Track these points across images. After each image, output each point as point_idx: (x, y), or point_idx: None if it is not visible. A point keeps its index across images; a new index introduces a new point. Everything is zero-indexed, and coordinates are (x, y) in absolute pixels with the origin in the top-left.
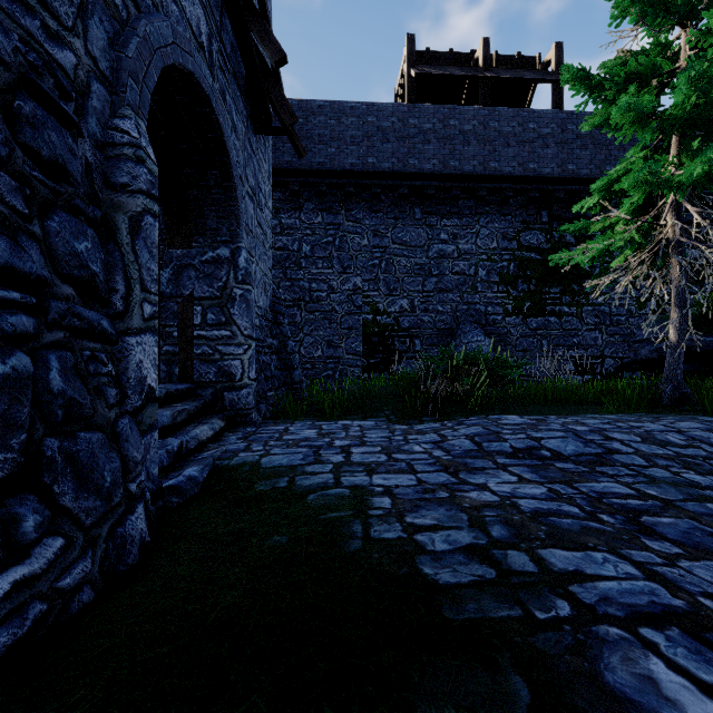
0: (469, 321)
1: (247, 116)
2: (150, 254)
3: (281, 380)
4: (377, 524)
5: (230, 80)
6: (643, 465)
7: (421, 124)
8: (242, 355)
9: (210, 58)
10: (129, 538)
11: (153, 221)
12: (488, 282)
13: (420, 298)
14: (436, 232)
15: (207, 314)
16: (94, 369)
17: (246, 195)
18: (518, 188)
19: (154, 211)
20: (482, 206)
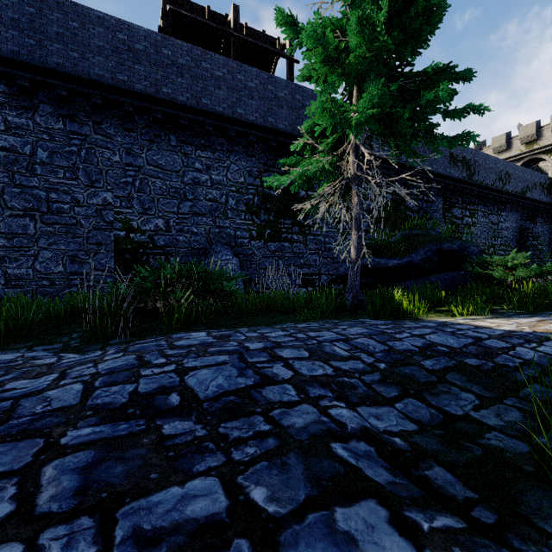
0: (221, 242)
1: None
2: None
3: None
4: None
5: None
6: (292, 401)
7: (175, 57)
8: None
9: None
10: None
11: None
12: (237, 210)
13: (176, 218)
14: (191, 160)
15: None
16: None
17: None
18: (260, 136)
19: None
20: (232, 145)
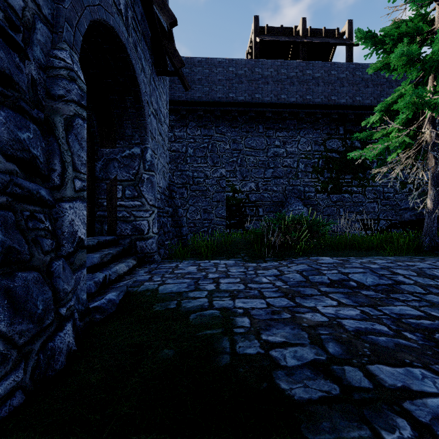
0: (293, 196)
1: (152, 63)
2: (80, 146)
3: (174, 234)
4: (240, 340)
5: (140, 38)
6: (422, 292)
7: (263, 72)
8: (148, 218)
9: (126, 21)
10: (58, 350)
11: (82, 122)
12: (305, 172)
13: (262, 182)
14: (272, 140)
15: (126, 191)
16: (32, 225)
17: (151, 114)
18: (324, 112)
19: (83, 116)
20: (302, 124)
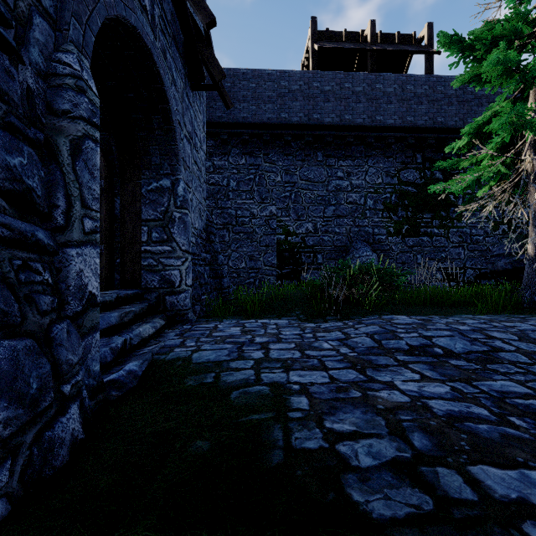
0: (360, 240)
1: (185, 74)
2: (92, 175)
3: (213, 286)
4: (297, 429)
5: (170, 42)
6: (527, 362)
7: (322, 86)
8: (180, 266)
9: (152, 20)
10: (58, 440)
11: (94, 146)
12: (375, 209)
13: (321, 222)
14: (334, 171)
15: (152, 233)
16: (25, 277)
17: (184, 138)
18: (398, 136)
19: (95, 137)
20: (370, 150)
